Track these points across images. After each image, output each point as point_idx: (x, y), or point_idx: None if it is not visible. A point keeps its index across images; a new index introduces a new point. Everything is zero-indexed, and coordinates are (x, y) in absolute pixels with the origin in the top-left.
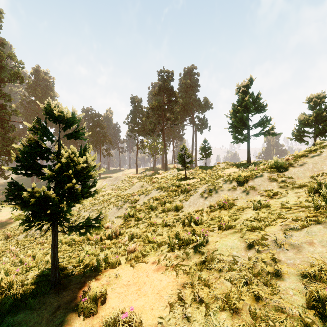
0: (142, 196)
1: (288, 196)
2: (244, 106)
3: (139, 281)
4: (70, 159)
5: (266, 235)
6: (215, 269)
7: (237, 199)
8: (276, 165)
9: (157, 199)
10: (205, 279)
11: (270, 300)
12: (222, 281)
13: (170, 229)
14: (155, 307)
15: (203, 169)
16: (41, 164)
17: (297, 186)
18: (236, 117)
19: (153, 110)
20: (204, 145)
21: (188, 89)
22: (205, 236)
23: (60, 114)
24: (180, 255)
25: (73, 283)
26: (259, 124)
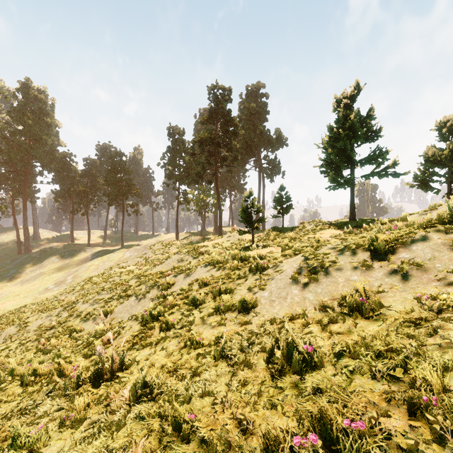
0: (181, 277)
1: None
2: (348, 128)
3: None
4: None
5: None
6: None
7: (385, 291)
8: None
9: (206, 283)
10: None
11: None
12: None
13: (236, 372)
14: None
15: (279, 232)
16: None
17: None
18: (333, 148)
19: (201, 144)
20: (281, 195)
21: (252, 116)
22: (369, 449)
23: None
24: None
25: None
26: (368, 160)
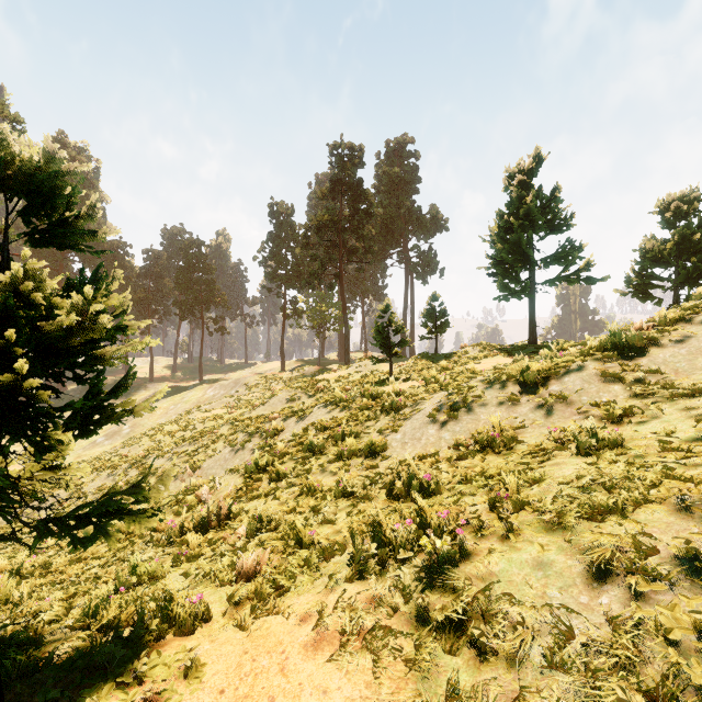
0: (292, 421)
1: (665, 418)
2: (524, 215)
3: (254, 693)
4: (19, 295)
5: (646, 536)
6: (500, 651)
7: (525, 427)
8: (617, 342)
9: (326, 427)
10: (468, 689)
11: None
12: None
13: (357, 505)
14: None
15: (429, 360)
16: None
17: (684, 393)
18: (504, 241)
19: (319, 230)
20: (433, 307)
21: (395, 186)
22: (452, 532)
23: None
24: (383, 593)
25: (43, 700)
26: (555, 258)
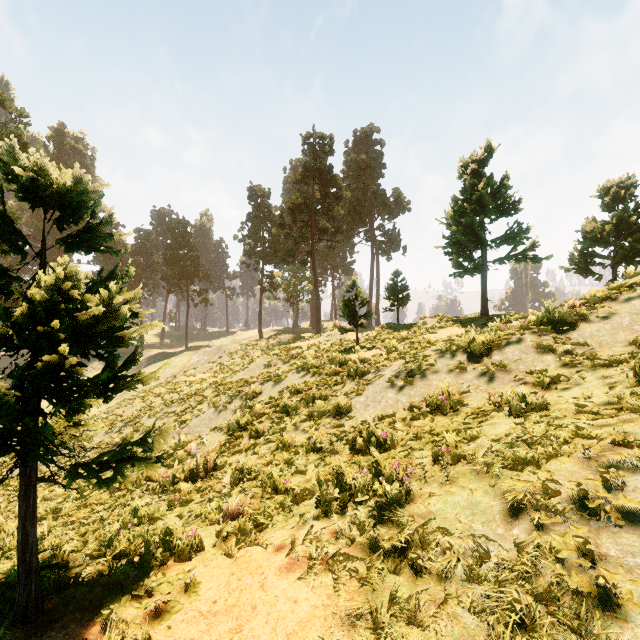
0: (269, 385)
1: (585, 385)
2: (476, 201)
3: (240, 603)
4: (60, 293)
5: (553, 482)
6: (433, 570)
7: (470, 391)
8: (551, 318)
9: (298, 390)
10: (406, 598)
11: None
12: (453, 611)
13: (324, 458)
14: None
15: (392, 329)
16: None
17: (603, 363)
18: (459, 224)
19: (293, 212)
20: (395, 282)
21: (362, 172)
22: (402, 480)
23: (35, 177)
24: (343, 528)
25: (74, 608)
26: (505, 239)
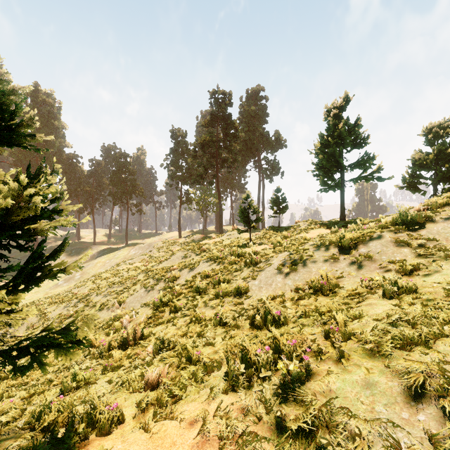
0: (185, 271)
1: (444, 272)
2: (337, 136)
3: None
4: None
5: (447, 364)
6: None
7: (343, 277)
8: (404, 219)
9: (207, 275)
10: None
11: None
12: None
13: (229, 331)
14: None
15: (275, 231)
16: None
17: None
18: (324, 153)
19: (203, 146)
20: (277, 196)
21: (252, 119)
22: (299, 355)
23: None
24: (250, 404)
25: None
26: (357, 164)
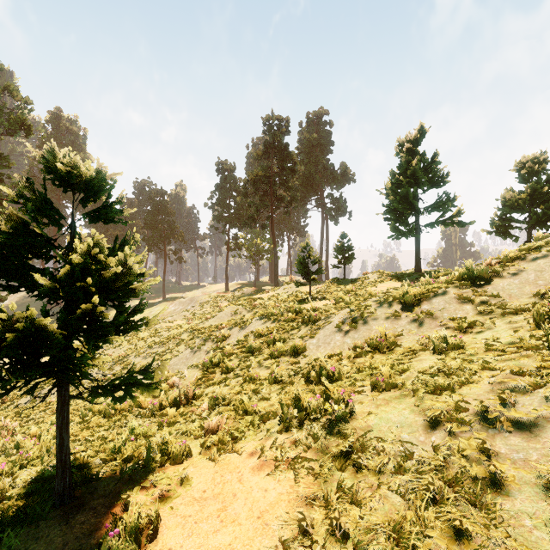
0: (236, 330)
1: (496, 329)
2: (410, 174)
3: (224, 492)
4: (91, 258)
5: (464, 402)
6: (370, 468)
7: (403, 334)
8: (470, 274)
9: (261, 334)
10: (350, 487)
11: (485, 538)
12: (384, 494)
13: (284, 388)
14: (254, 549)
15: (339, 283)
16: (36, 268)
17: (511, 311)
18: (396, 194)
19: (255, 183)
20: (342, 243)
21: (314, 148)
22: (347, 403)
23: (71, 171)
24: (301, 438)
25: (98, 496)
26: (435, 206)
